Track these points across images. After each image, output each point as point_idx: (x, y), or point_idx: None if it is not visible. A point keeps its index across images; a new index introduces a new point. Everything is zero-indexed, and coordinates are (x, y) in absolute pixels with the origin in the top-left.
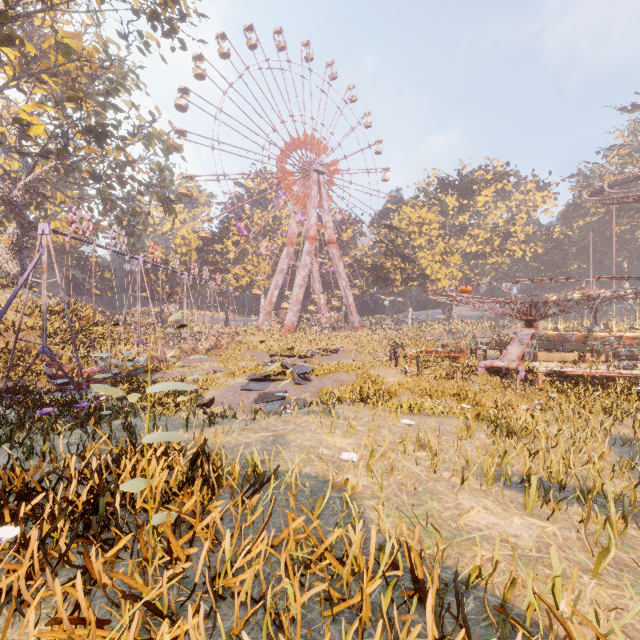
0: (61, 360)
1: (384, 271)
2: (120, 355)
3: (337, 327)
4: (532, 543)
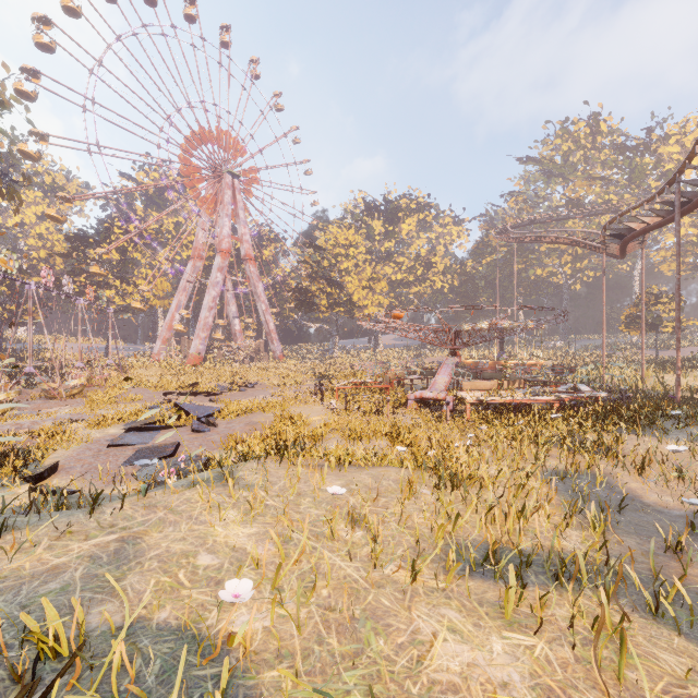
0: None
1: (309, 295)
2: None
3: (256, 357)
4: (529, 695)
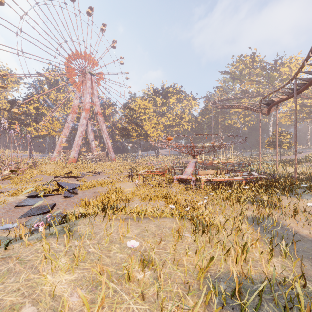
0: None
1: (127, 130)
2: None
3: (102, 159)
4: None
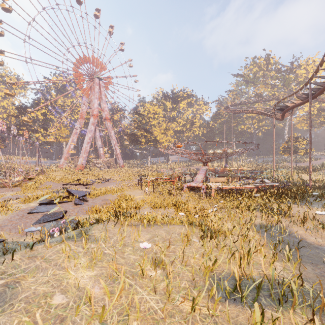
0: None
1: (136, 136)
2: None
3: (110, 166)
4: None
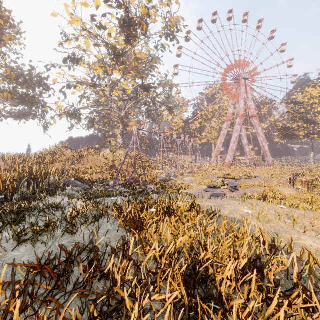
0: (136, 175)
1: (290, 130)
2: (155, 174)
3: (257, 164)
4: None
